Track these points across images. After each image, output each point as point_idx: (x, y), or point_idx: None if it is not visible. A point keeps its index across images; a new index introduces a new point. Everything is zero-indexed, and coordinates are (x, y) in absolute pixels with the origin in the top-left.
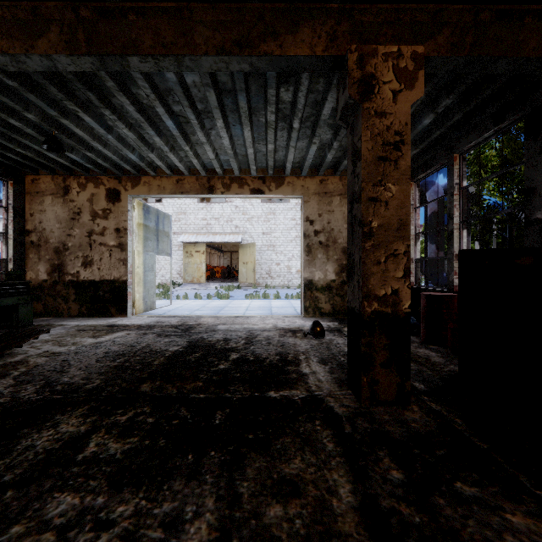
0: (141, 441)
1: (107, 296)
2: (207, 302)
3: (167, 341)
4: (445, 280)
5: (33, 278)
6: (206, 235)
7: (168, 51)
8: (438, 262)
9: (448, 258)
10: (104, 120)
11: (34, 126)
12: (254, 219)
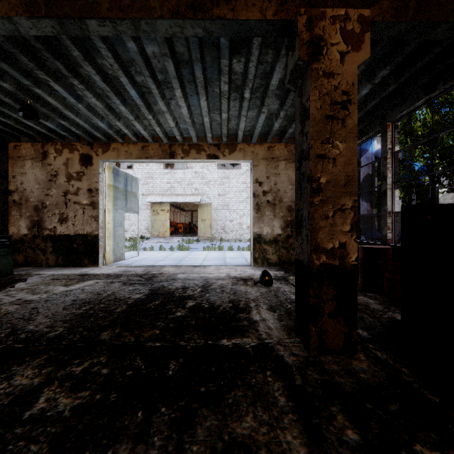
0: (92, 395)
1: (81, 249)
2: (170, 254)
3: (131, 289)
4: (376, 234)
5: (15, 232)
6: (170, 196)
7: (124, 14)
8: (369, 218)
9: (381, 215)
10: (74, 90)
11: (11, 95)
12: (211, 183)
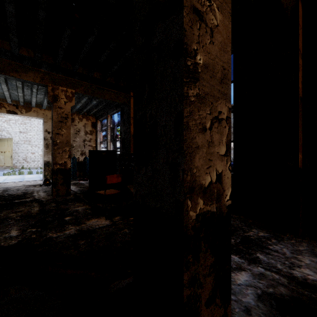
0: None
1: None
2: None
3: None
4: None
5: None
6: None
7: None
8: None
9: None
10: None
11: None
12: (12, 121)
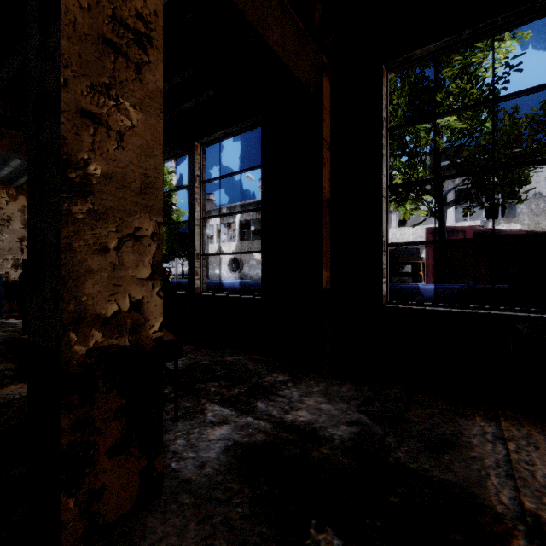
0: None
1: None
2: None
3: None
4: None
5: None
6: None
7: None
8: None
9: None
10: None
11: None
12: None
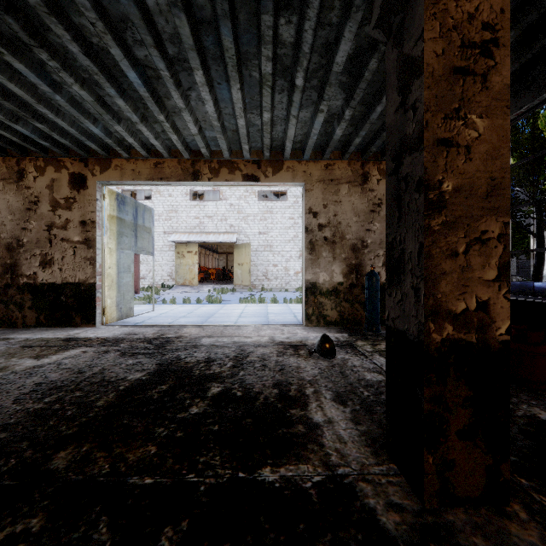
0: None
1: (71, 302)
2: (196, 307)
3: (130, 364)
4: None
5: None
6: (198, 234)
7: None
8: None
9: None
10: (47, 73)
11: None
12: (250, 218)
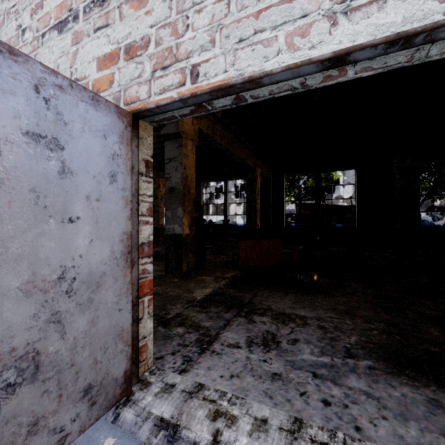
0: None
1: None
2: None
3: None
4: None
5: None
6: None
7: None
8: None
9: None
10: None
11: None
12: None
